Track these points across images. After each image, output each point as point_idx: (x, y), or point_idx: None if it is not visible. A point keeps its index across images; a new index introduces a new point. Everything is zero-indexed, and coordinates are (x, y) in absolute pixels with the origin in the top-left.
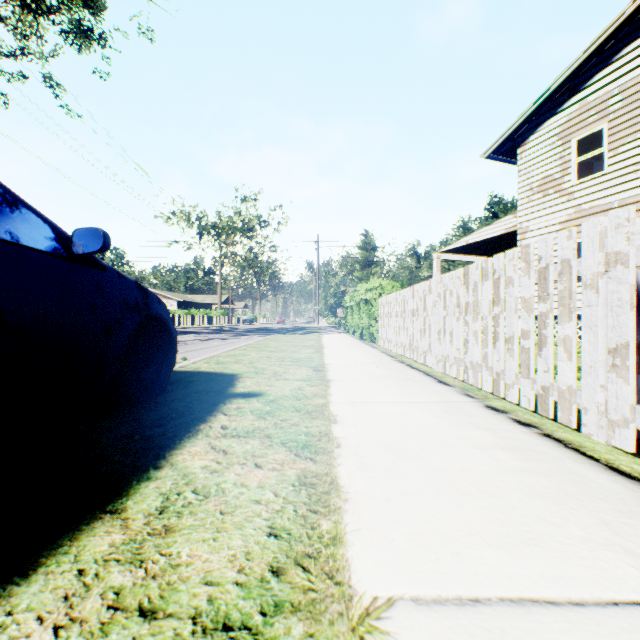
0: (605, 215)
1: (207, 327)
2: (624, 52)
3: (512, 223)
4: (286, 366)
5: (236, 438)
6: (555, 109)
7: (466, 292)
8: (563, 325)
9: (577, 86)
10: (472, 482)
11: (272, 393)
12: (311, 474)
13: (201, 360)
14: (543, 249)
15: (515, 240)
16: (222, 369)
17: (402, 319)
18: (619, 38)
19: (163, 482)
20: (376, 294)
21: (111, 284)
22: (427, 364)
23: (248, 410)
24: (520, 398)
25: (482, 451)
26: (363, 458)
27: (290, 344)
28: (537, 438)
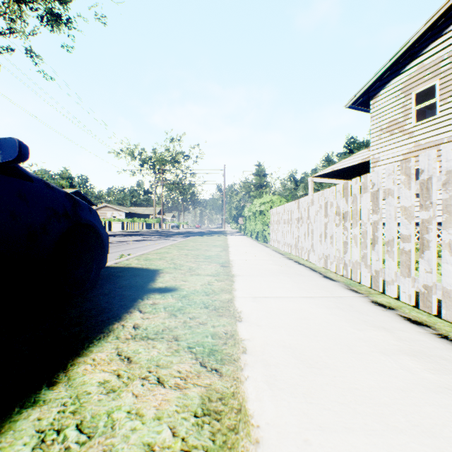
0: (437, 148)
1: (145, 231)
2: (451, 27)
3: (367, 155)
4: (199, 262)
5: (144, 341)
6: (399, 71)
7: (346, 203)
8: (449, 230)
9: (416, 53)
10: (397, 408)
11: (185, 288)
12: (216, 395)
13: (133, 257)
14: (425, 162)
15: (368, 168)
16: (148, 265)
17: (289, 225)
18: (448, 17)
19: (48, 409)
20: (268, 206)
21: (37, 193)
22: (310, 260)
23: (162, 306)
24: (400, 294)
25: (390, 358)
26: (270, 369)
27: (204, 244)
28: (436, 340)
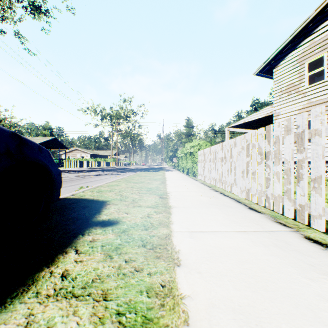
0: (325, 104)
1: (104, 167)
2: None
3: (270, 110)
4: (142, 194)
5: (66, 300)
6: (295, 46)
7: (268, 144)
8: None
9: (308, 32)
10: None
11: (126, 221)
12: None
13: (89, 189)
14: None
15: (271, 120)
16: (99, 197)
17: (214, 163)
18: None
19: None
20: (196, 149)
21: None
22: (233, 192)
23: (100, 244)
24: None
25: None
26: None
27: (147, 178)
28: None
